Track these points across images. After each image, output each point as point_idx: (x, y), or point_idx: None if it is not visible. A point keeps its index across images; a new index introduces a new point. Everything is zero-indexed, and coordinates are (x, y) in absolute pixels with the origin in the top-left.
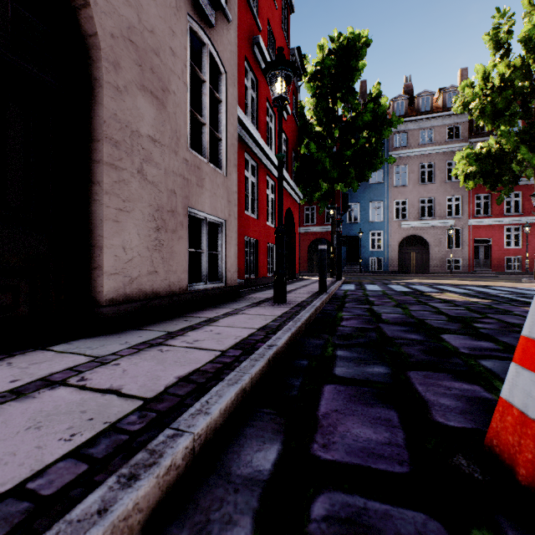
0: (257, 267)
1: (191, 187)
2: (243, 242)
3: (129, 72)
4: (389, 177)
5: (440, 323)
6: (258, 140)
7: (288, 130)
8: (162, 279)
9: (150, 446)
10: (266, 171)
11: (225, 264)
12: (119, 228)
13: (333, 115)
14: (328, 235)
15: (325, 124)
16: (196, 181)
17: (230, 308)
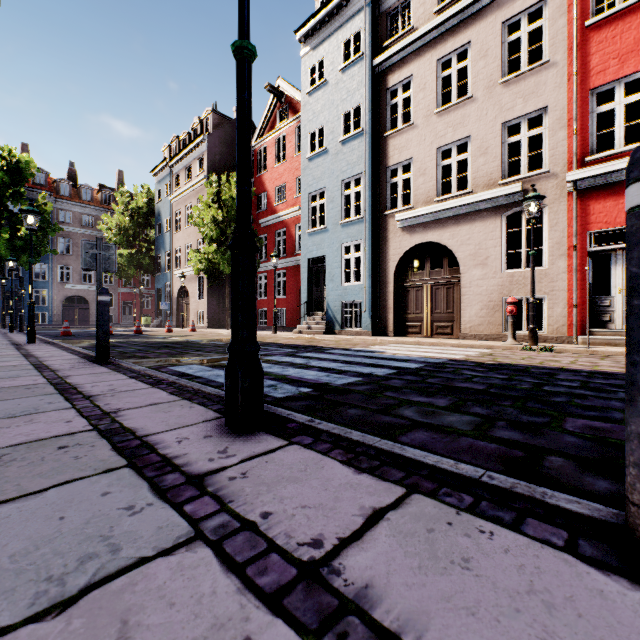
0: None
1: None
2: None
3: None
4: (55, 245)
5: None
6: None
7: None
8: None
9: None
10: None
11: None
12: None
13: (3, 203)
14: None
15: None
16: None
17: None
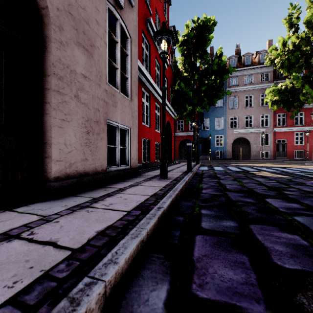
0: (149, 156)
1: (108, 107)
2: (141, 141)
3: (69, 33)
4: (227, 103)
5: (263, 191)
6: (150, 80)
7: (168, 75)
8: (90, 164)
9: (71, 294)
10: (154, 99)
11: (130, 154)
12: (62, 132)
13: (194, 66)
14: (191, 137)
15: (189, 71)
16: (112, 103)
17: (133, 181)
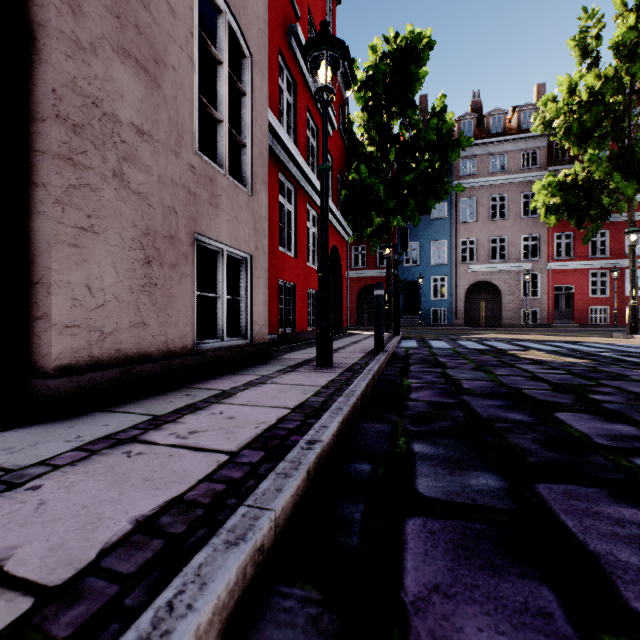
0: (294, 319)
1: (199, 206)
2: (277, 286)
3: (98, 22)
4: (455, 211)
5: (545, 393)
6: (296, 156)
7: (334, 149)
8: (155, 335)
9: None
10: (306, 198)
11: (250, 314)
12: (80, 257)
13: (389, 134)
14: (381, 280)
15: (379, 144)
16: (208, 198)
17: (255, 374)
